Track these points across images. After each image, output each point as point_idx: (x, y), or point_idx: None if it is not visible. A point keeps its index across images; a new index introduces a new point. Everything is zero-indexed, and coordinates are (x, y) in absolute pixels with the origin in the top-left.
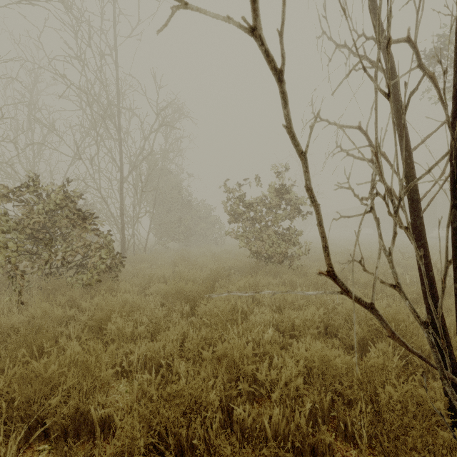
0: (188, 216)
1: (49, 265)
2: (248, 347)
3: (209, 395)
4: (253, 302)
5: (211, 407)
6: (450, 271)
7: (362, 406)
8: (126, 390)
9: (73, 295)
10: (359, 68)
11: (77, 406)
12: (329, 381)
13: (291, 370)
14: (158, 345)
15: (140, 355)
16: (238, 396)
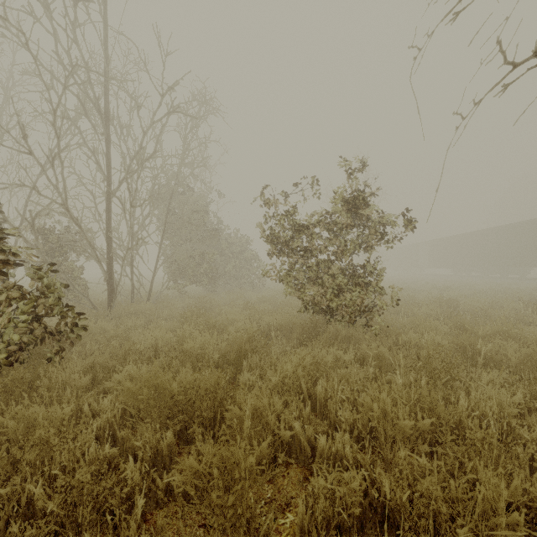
0: (214, 250)
1: None
2: None
3: None
4: (310, 403)
5: None
6: None
7: None
8: None
9: None
10: None
11: None
12: None
13: None
14: None
15: None
16: None
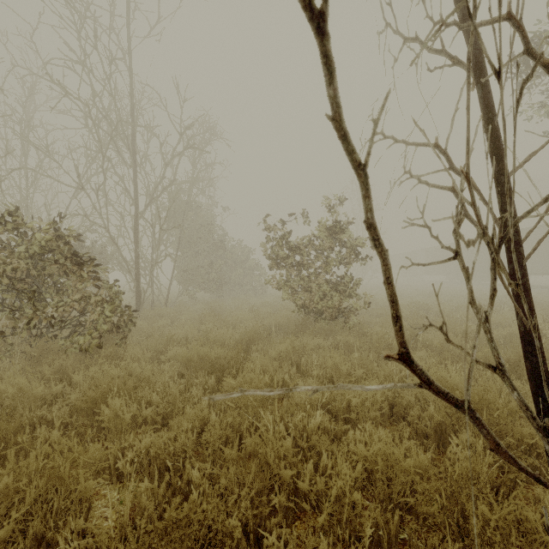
0: (221, 260)
1: (34, 325)
2: (287, 443)
3: (230, 515)
4: (298, 370)
5: (229, 542)
6: (544, 330)
7: (444, 532)
8: (121, 501)
9: (64, 364)
10: (435, 68)
11: (41, 535)
12: (397, 490)
13: (345, 479)
14: (167, 436)
15: (141, 451)
16: (273, 512)
